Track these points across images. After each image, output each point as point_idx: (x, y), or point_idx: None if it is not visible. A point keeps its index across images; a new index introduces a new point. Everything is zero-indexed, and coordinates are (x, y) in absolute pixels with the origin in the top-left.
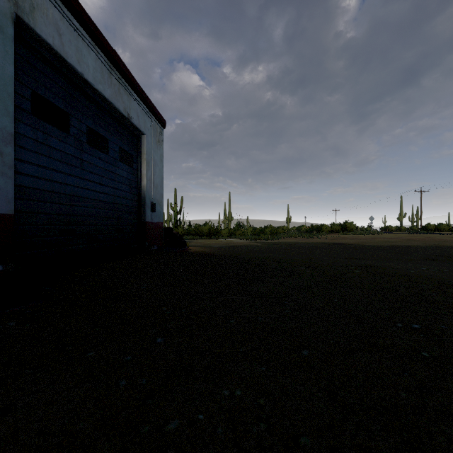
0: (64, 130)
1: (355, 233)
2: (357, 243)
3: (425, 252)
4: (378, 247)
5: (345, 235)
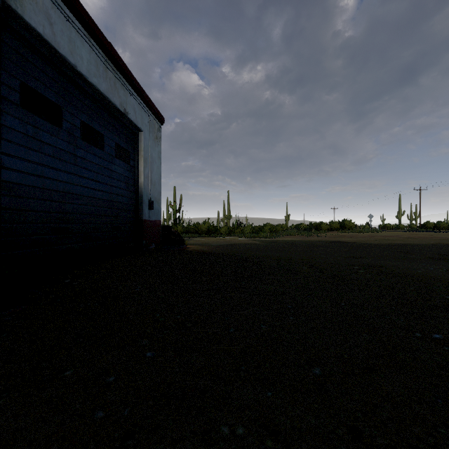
0: (56, 124)
1: (354, 231)
2: (357, 241)
3: (428, 250)
4: (379, 245)
5: (344, 233)
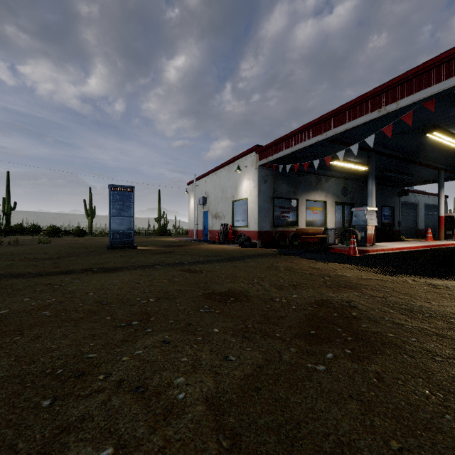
0: (426, 214)
1: None
2: None
3: None
4: None
5: None
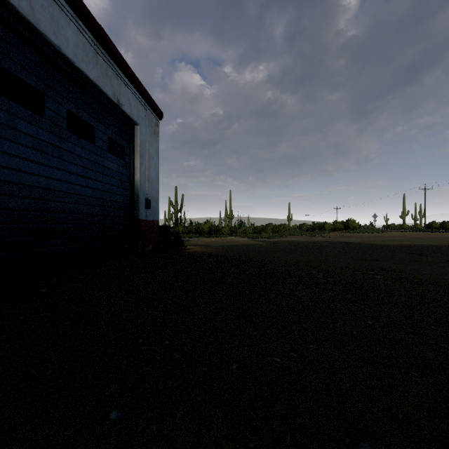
0: (36, 112)
1: (359, 232)
2: (364, 241)
3: (443, 252)
4: (388, 246)
5: (348, 233)
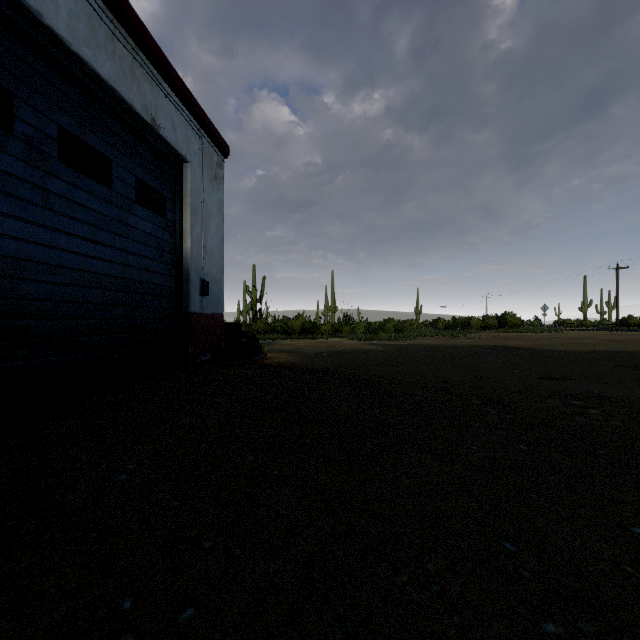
0: None
1: (521, 331)
2: (534, 346)
3: None
4: (576, 354)
5: (506, 333)
